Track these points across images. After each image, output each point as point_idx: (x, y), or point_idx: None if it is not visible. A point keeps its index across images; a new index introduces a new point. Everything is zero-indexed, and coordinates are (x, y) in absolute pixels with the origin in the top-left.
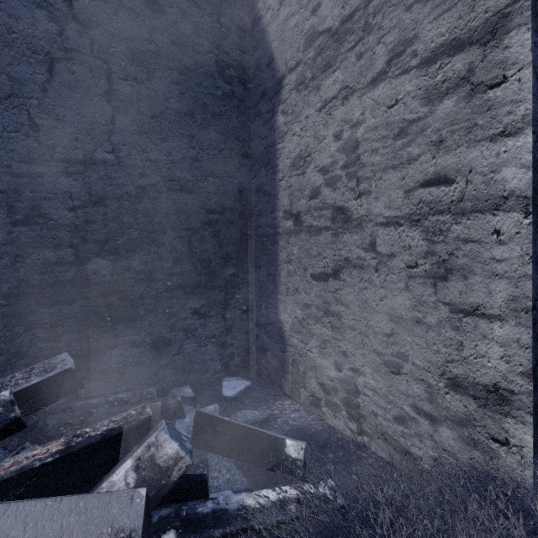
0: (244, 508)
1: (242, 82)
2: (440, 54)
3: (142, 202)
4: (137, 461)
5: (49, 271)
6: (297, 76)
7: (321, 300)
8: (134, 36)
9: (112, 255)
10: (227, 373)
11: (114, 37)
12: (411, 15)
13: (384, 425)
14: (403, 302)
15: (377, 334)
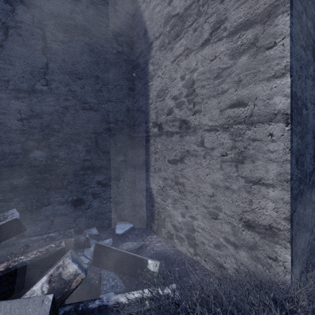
0: (118, 304)
1: (129, 45)
2: (239, 29)
3: (66, 116)
4: (50, 277)
5: (5, 158)
6: (160, 42)
7: (173, 175)
8: (60, 15)
9: (46, 149)
10: (119, 219)
11: (48, 15)
12: (223, 6)
13: (208, 250)
14: (219, 176)
15: (205, 196)
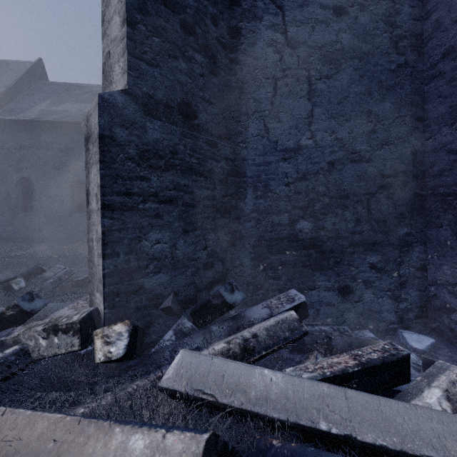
0: None
1: (415, 49)
2: None
3: (331, 174)
4: (445, 393)
5: (274, 229)
6: None
7: None
8: (325, 42)
9: (311, 218)
10: (401, 326)
11: (312, 48)
12: None
13: None
14: None
15: None
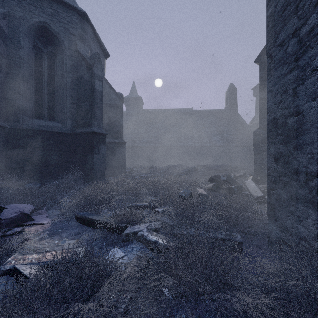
0: None
1: None
2: None
3: None
4: None
5: None
6: None
7: None
8: None
9: None
10: None
11: None
12: None
13: None
14: None
15: None
